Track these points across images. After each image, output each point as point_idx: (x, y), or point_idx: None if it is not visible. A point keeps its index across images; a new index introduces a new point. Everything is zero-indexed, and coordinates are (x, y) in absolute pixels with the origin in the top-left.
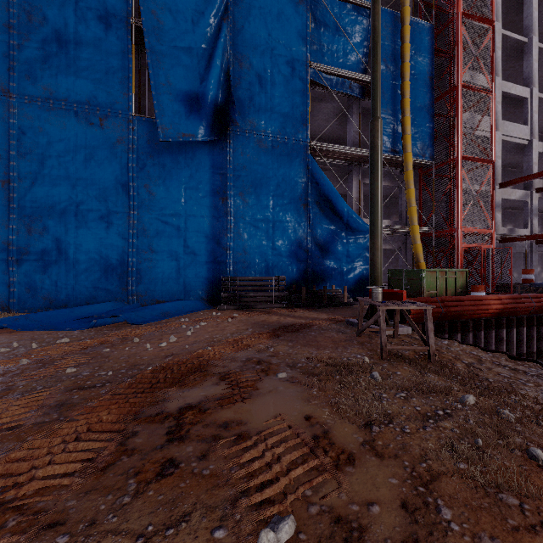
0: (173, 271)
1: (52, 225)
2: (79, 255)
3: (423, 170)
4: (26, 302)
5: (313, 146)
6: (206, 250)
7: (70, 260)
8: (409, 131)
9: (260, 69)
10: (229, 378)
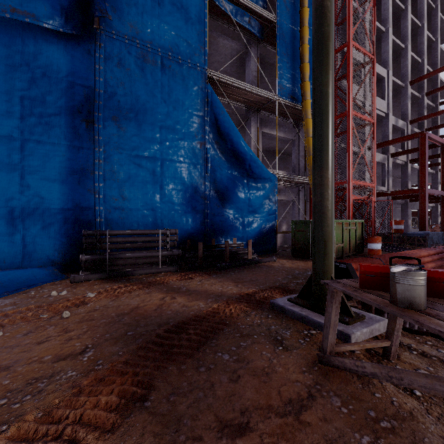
0: None
1: None
2: None
3: None
4: None
5: (211, 75)
6: (61, 192)
7: None
8: (308, 79)
9: None
10: None
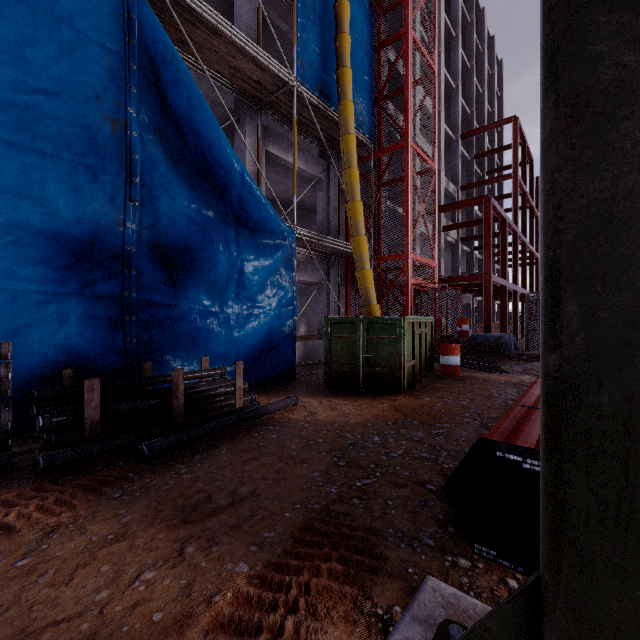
0: None
1: None
2: None
3: None
4: None
5: None
6: None
7: None
8: (349, 63)
9: None
10: None
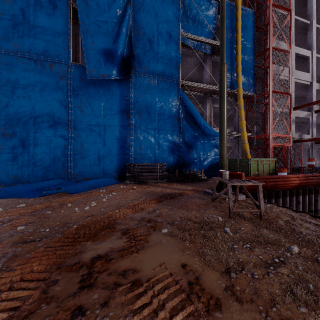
0: (96, 160)
1: (19, 131)
2: (36, 150)
3: (249, 99)
4: (2, 179)
5: (183, 83)
6: (117, 147)
7: (31, 153)
8: (240, 75)
9: (150, 36)
10: (128, 233)
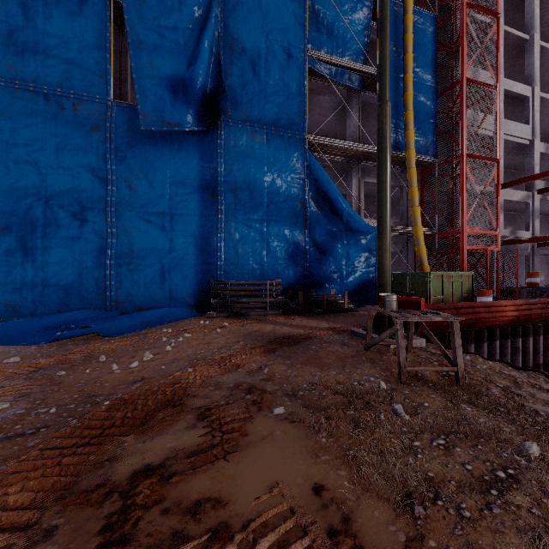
0: (157, 275)
1: (16, 222)
2: (48, 257)
3: (425, 168)
4: None
5: (311, 140)
6: (194, 252)
7: (38, 263)
8: (412, 126)
9: (254, 55)
10: (210, 417)
